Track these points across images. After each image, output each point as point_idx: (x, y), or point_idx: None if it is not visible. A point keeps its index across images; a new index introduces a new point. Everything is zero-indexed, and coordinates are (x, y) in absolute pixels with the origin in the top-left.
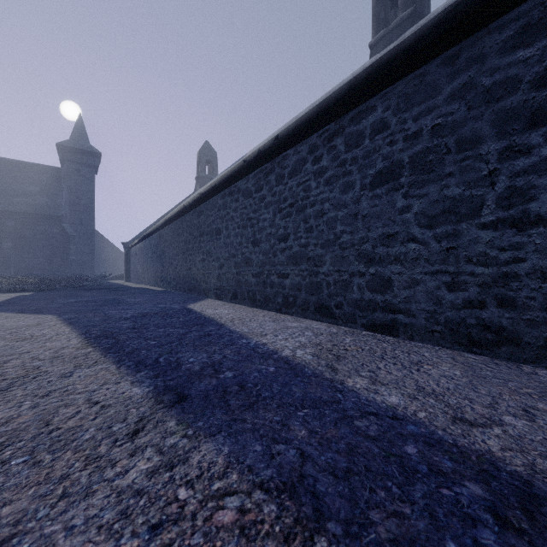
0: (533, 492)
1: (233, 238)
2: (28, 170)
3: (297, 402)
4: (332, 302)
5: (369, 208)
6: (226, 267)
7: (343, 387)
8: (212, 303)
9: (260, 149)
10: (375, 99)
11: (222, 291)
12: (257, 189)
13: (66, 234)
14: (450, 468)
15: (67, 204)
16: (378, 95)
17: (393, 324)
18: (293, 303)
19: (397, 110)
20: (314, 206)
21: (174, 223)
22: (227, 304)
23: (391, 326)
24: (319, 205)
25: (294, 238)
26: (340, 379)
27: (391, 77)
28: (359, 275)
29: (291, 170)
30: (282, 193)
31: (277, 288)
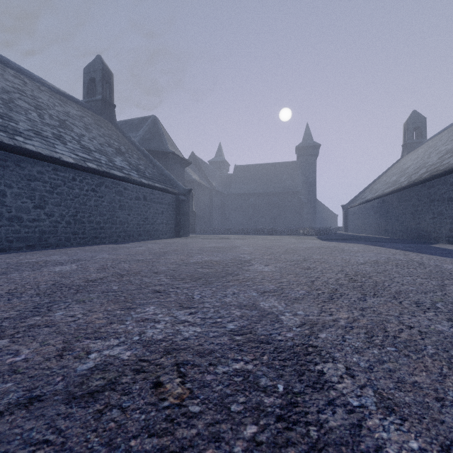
0: None
1: None
2: (281, 167)
3: None
4: None
5: None
6: None
7: None
8: (447, 245)
9: None
10: None
11: None
12: None
13: (301, 202)
14: None
15: (301, 183)
16: None
17: None
18: None
19: None
20: None
21: (400, 193)
22: None
23: None
24: None
25: None
26: None
27: None
28: None
29: None
30: None
31: None
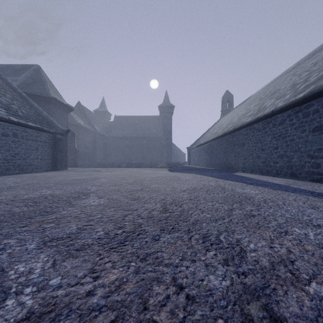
0: (316, 192)
1: (251, 147)
2: (149, 119)
3: (277, 186)
4: (297, 172)
5: (312, 139)
6: (247, 159)
7: (290, 186)
8: (242, 173)
9: (265, 114)
10: (314, 101)
11: (245, 169)
12: (263, 128)
13: (162, 144)
14: (304, 191)
15: (162, 131)
16: (315, 100)
17: (320, 179)
18: (280, 173)
19: (322, 106)
20: (289, 137)
21: (218, 139)
22: (249, 174)
23: (320, 179)
24: (291, 137)
25: (280, 148)
26: (290, 186)
27: (319, 96)
28: (308, 162)
29: (279, 122)
30: (275, 131)
31: (273, 167)
